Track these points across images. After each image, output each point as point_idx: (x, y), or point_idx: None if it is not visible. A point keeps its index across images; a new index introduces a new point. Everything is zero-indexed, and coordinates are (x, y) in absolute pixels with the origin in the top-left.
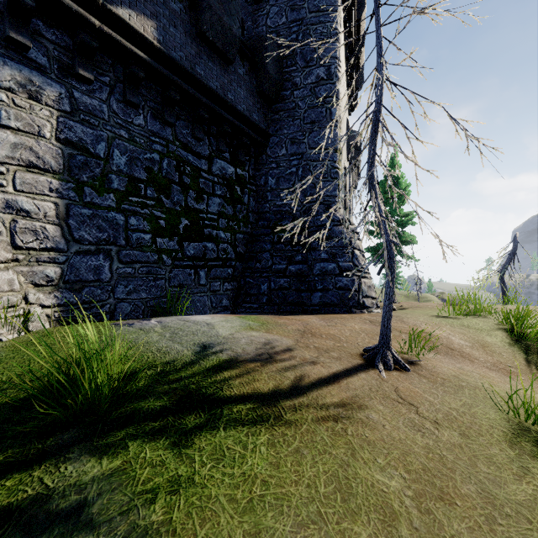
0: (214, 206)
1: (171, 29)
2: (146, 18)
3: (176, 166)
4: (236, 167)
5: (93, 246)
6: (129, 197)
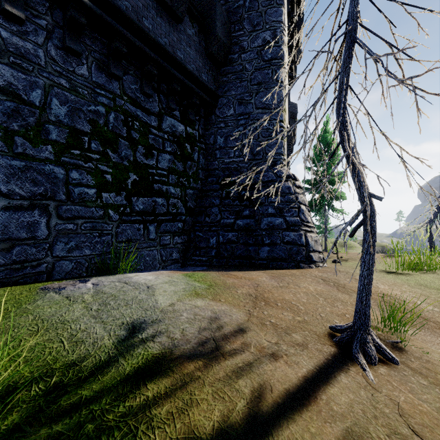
0: (164, 162)
1: None
2: None
3: (124, 120)
4: (186, 126)
5: (26, 201)
6: (70, 150)
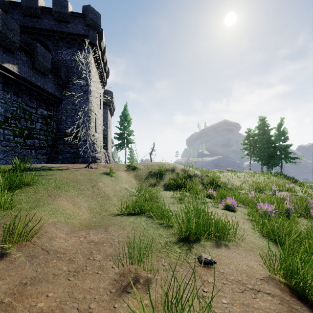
0: (38, 126)
1: (23, 67)
2: (14, 65)
3: (23, 111)
4: (48, 111)
5: None
6: (4, 123)
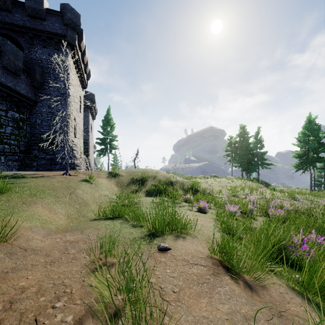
0: (9, 130)
1: None
2: None
3: None
4: (20, 114)
5: None
6: None
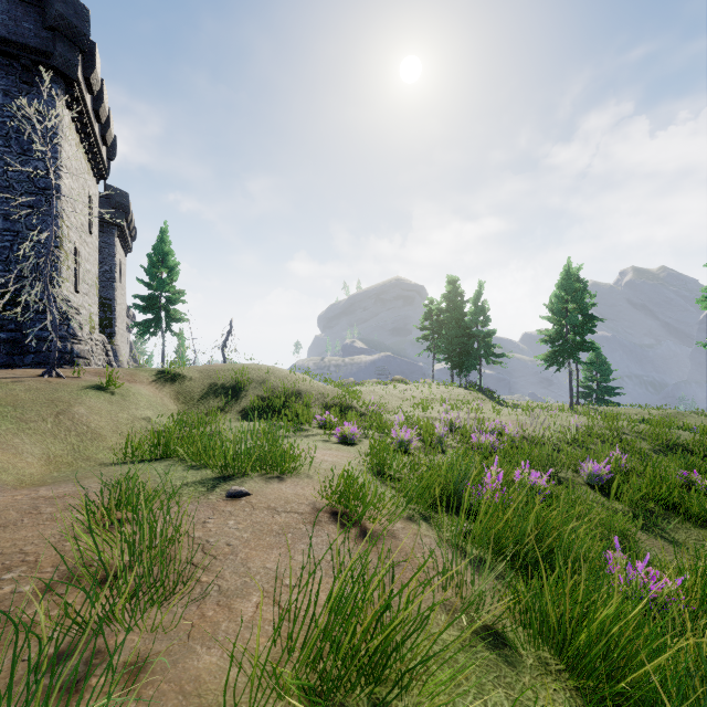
0: None
1: None
2: None
3: None
4: None
5: None
6: None
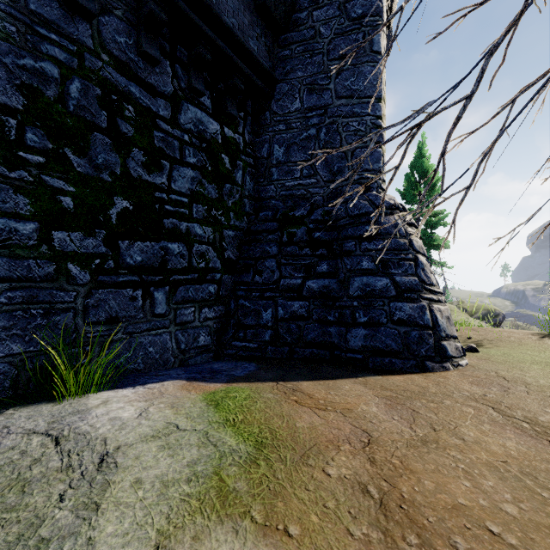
0: (183, 181)
1: None
2: None
3: (103, 98)
4: (223, 125)
5: None
6: None
